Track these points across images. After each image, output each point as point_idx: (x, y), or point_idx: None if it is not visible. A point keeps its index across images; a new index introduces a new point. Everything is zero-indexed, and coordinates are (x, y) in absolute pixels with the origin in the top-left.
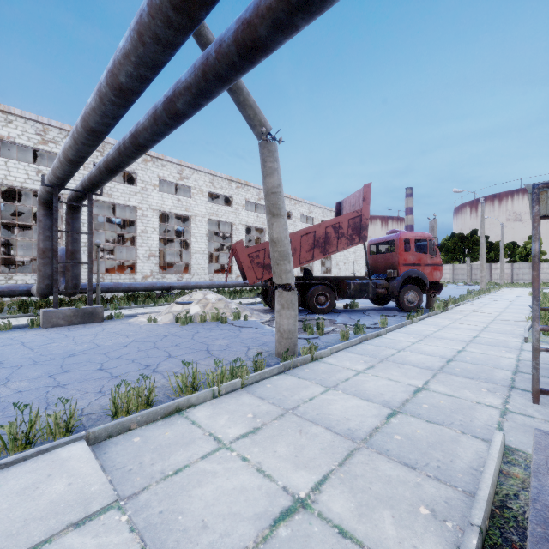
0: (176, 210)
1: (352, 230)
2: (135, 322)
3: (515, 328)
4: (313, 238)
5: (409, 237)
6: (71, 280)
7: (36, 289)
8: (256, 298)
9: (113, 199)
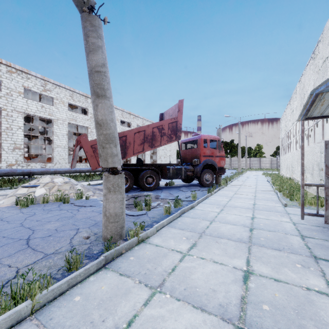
0: (40, 114)
1: (171, 131)
2: None
3: (272, 196)
4: (143, 135)
5: (206, 138)
6: None
7: None
8: None
9: None
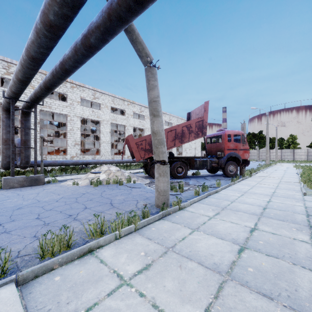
0: (91, 117)
1: (197, 128)
2: (65, 185)
3: (295, 187)
4: (175, 133)
5: (230, 133)
6: (24, 158)
7: (1, 164)
8: (139, 169)
9: (52, 109)
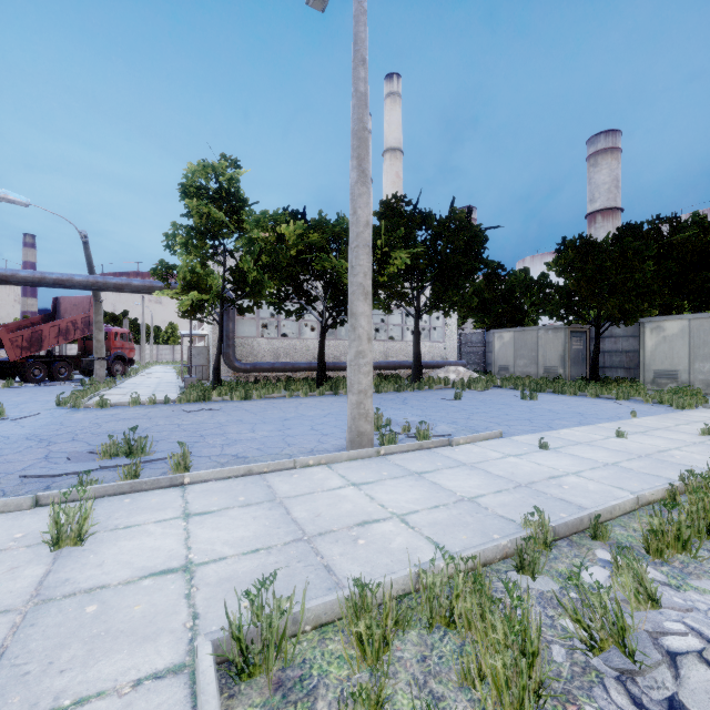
0: None
1: (84, 325)
2: None
3: (173, 377)
4: (59, 329)
5: (118, 331)
6: None
7: None
8: None
9: None
